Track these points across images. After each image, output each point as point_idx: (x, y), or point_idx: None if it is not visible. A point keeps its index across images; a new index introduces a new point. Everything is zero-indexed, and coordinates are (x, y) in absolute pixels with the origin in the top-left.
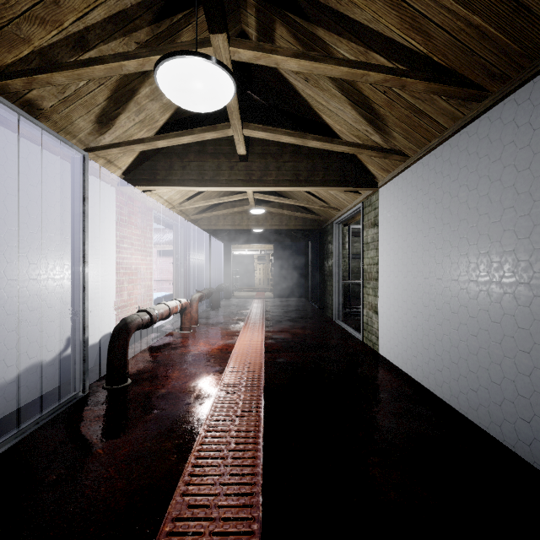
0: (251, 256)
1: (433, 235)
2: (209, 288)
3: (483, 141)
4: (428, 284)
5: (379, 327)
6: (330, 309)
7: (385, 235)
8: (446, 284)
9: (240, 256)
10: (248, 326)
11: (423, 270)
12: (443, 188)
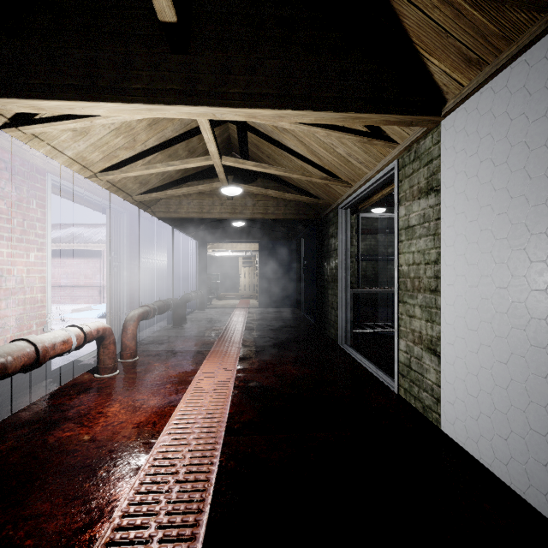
0: (235, 259)
1: None
2: (166, 299)
3: None
4: None
5: (441, 382)
6: (333, 327)
7: (460, 205)
8: None
9: (223, 258)
10: (213, 358)
11: None
12: None
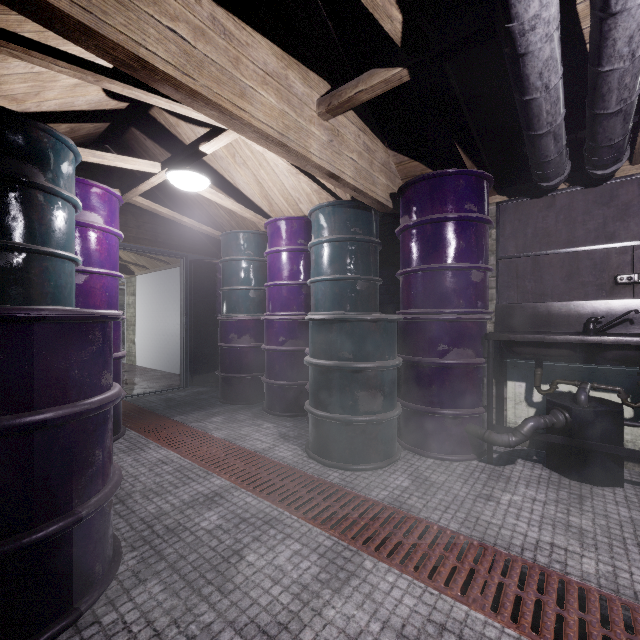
0: None
1: (158, 306)
2: None
3: (170, 277)
4: (156, 326)
5: (136, 351)
6: None
7: (139, 302)
8: (162, 325)
9: None
10: None
11: (155, 320)
12: (161, 288)
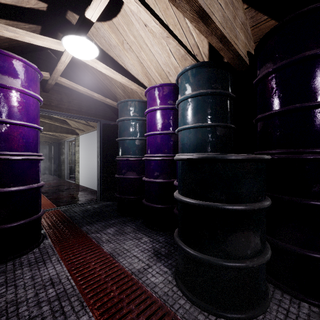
0: None
1: (90, 152)
2: None
3: (95, 135)
4: (89, 163)
5: (80, 177)
6: (63, 176)
7: (81, 150)
8: (91, 163)
9: None
10: None
11: (88, 160)
12: (91, 142)
